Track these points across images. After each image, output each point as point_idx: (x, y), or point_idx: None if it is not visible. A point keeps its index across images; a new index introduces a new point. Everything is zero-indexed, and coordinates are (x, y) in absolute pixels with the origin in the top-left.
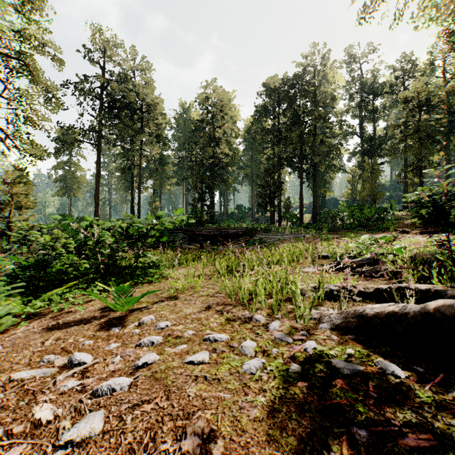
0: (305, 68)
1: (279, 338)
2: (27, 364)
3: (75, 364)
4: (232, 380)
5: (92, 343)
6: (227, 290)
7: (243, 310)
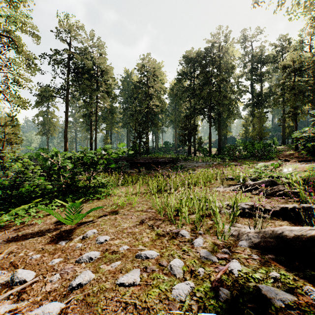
0: (212, 45)
1: (204, 257)
2: None
3: (15, 282)
4: (162, 310)
5: (38, 258)
6: (157, 207)
7: (170, 225)
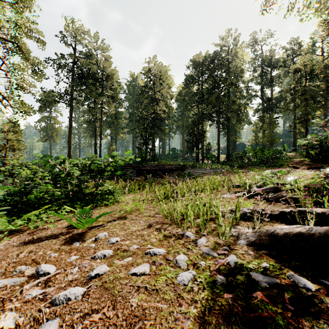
0: (221, 48)
1: (206, 253)
2: (3, 273)
3: (40, 274)
4: (168, 291)
5: (56, 256)
6: (164, 212)
7: (177, 228)
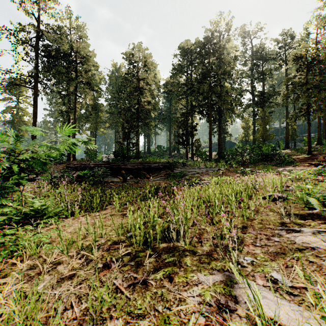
0: (212, 35)
1: None
2: None
3: None
4: None
5: None
6: None
7: None
